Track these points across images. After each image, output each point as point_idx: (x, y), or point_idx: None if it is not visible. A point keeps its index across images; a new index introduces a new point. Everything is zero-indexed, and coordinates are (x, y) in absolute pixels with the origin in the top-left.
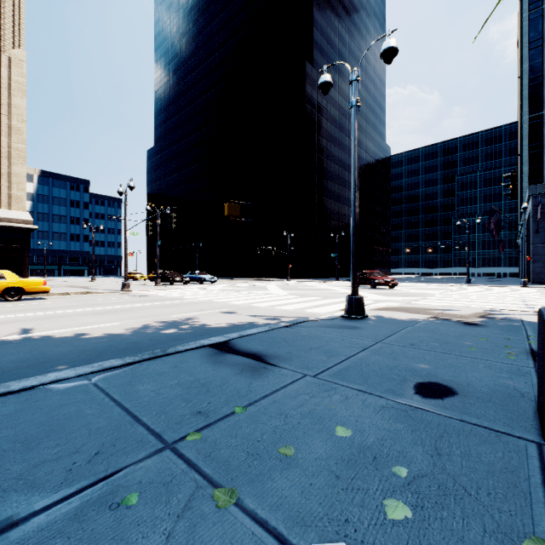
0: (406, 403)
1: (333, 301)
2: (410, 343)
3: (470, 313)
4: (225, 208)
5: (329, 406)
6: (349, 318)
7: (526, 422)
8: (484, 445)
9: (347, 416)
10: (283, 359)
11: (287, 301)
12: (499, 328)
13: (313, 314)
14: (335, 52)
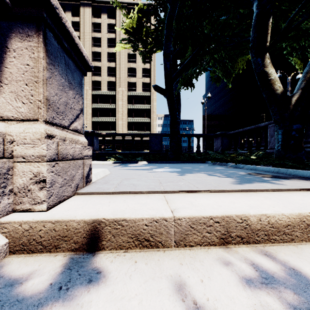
0: None
1: None
2: None
3: None
4: None
5: None
6: None
7: None
8: None
9: None
10: None
11: None
12: None
13: None
14: None
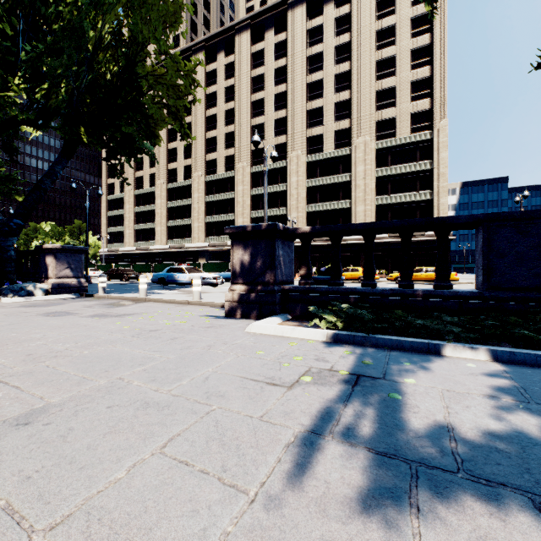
0: None
1: None
2: None
3: None
4: None
5: None
6: None
7: None
8: None
9: None
10: None
11: None
12: None
13: None
14: None
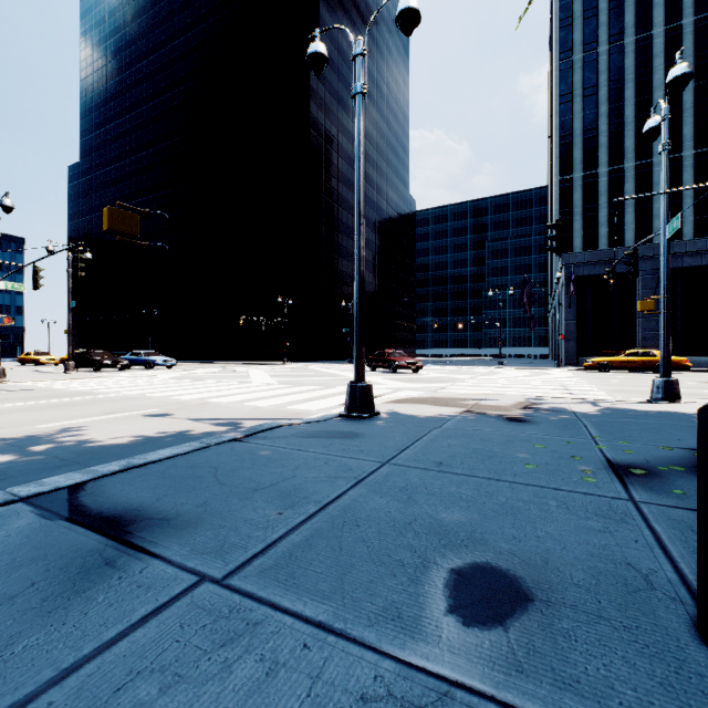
0: (425, 663)
1: (336, 392)
2: (437, 461)
3: (511, 404)
4: (103, 215)
5: None
6: (351, 418)
7: None
8: None
9: None
10: (178, 527)
11: (269, 392)
12: (553, 425)
13: (300, 413)
14: (349, 67)
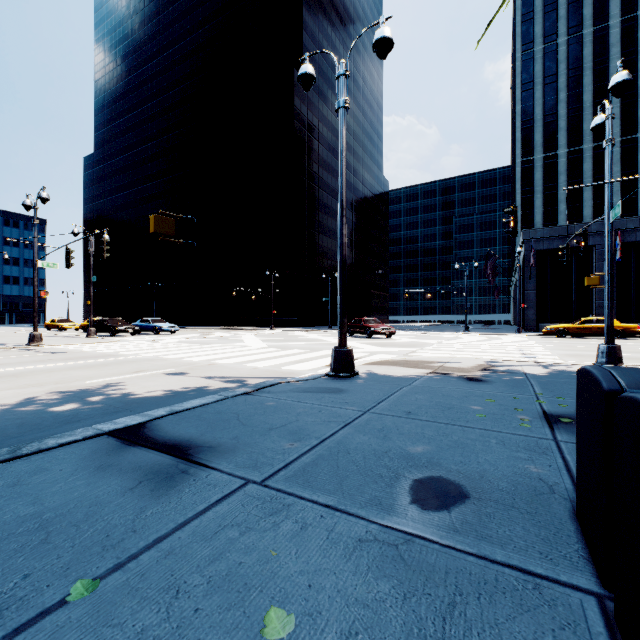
0: (397, 526)
1: (320, 355)
2: (407, 411)
3: (472, 366)
4: (150, 221)
5: (269, 552)
6: (335, 377)
7: (569, 546)
8: (522, 617)
9: (294, 575)
10: (222, 452)
11: (263, 355)
12: (504, 384)
13: (292, 373)
14: (328, 64)
